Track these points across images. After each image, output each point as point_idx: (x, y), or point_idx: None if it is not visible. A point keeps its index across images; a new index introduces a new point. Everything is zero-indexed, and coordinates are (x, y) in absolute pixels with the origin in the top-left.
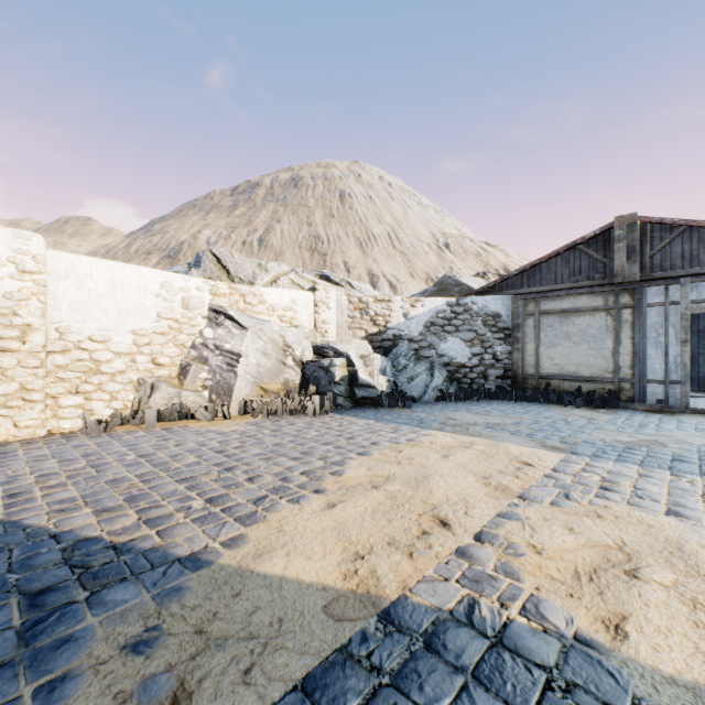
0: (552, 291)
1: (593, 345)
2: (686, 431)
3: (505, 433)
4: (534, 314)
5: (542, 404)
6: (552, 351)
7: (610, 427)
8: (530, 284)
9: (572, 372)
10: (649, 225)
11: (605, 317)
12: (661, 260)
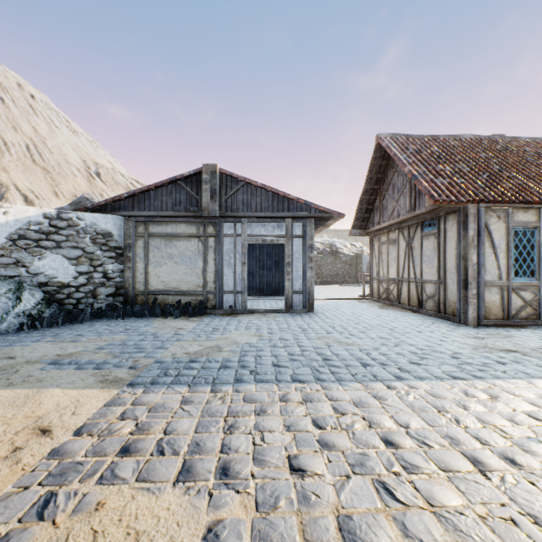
0: (160, 217)
1: (190, 265)
2: (240, 330)
3: (68, 369)
4: (145, 236)
5: (148, 318)
6: (159, 270)
7: (190, 337)
8: (141, 208)
9: (175, 288)
10: (225, 176)
11: (198, 243)
12: (232, 203)
